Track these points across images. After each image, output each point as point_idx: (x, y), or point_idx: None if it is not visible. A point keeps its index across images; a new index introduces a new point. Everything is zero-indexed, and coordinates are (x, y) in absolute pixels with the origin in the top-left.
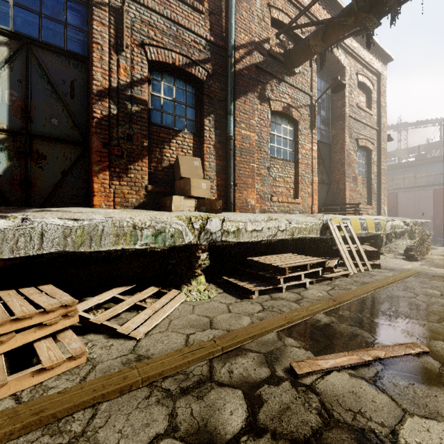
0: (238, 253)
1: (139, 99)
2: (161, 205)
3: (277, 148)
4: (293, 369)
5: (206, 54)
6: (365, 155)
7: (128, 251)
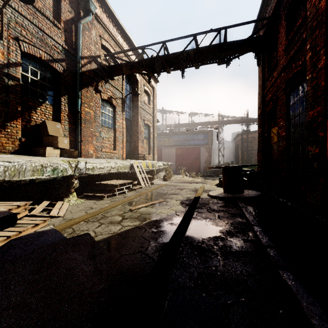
0: (89, 181)
1: (14, 76)
2: (33, 152)
3: (104, 120)
4: (130, 209)
5: (62, 56)
6: (147, 128)
7: (25, 181)
